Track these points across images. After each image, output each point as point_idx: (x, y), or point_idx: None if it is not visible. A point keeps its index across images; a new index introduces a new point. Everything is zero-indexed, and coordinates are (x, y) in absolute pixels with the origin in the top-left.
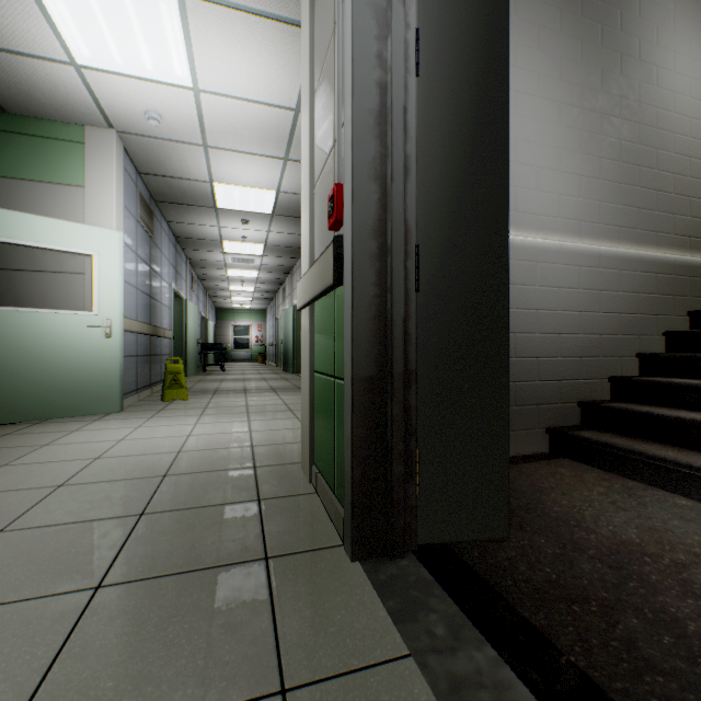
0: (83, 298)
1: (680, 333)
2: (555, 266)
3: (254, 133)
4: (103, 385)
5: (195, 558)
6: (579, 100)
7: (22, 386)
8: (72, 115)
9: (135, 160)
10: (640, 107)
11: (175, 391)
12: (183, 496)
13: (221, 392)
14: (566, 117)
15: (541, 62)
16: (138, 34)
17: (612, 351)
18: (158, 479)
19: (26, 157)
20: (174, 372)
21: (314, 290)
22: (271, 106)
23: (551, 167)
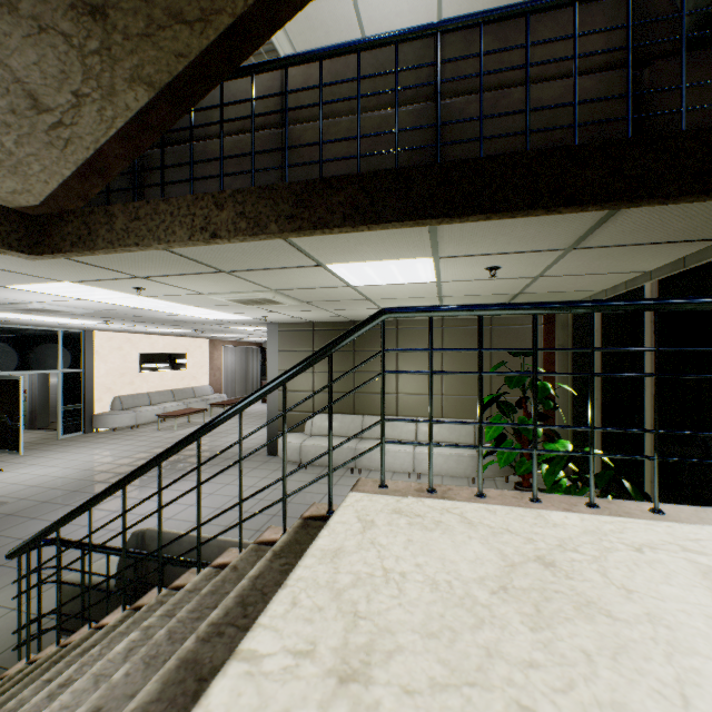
0: None
1: None
2: None
3: None
4: None
5: None
6: None
7: None
8: None
9: None
10: None
11: None
12: None
13: None
14: None
15: None
16: None
17: None
18: None
19: None
20: None
21: None
22: None
23: None
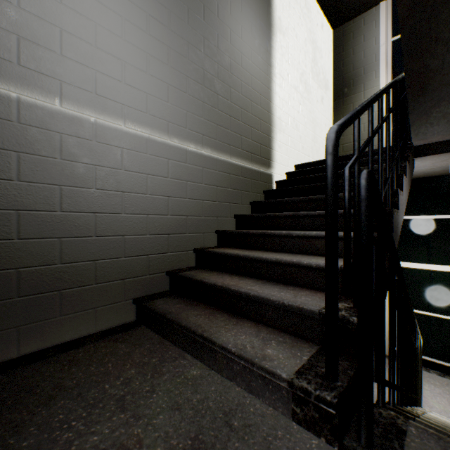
0: None
1: (242, 216)
2: (144, 155)
3: None
4: None
5: None
6: (169, 22)
7: None
8: None
9: None
10: (219, 52)
11: None
12: None
13: None
14: (156, 30)
15: None
16: None
17: (198, 228)
18: None
19: None
20: None
21: None
22: None
23: (140, 66)
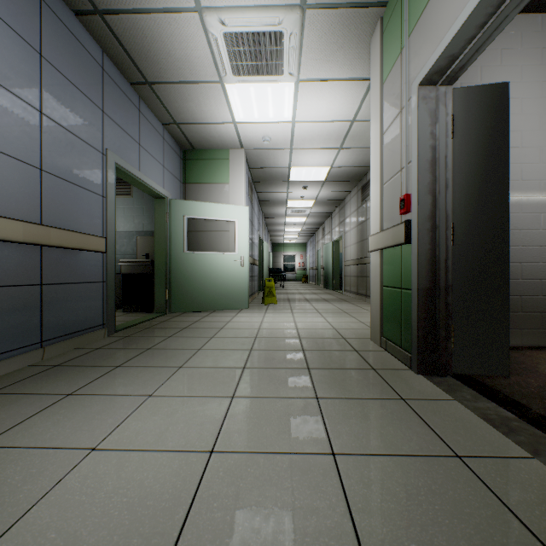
0: (228, 245)
1: None
2: None
3: (322, 137)
4: (240, 293)
5: (340, 365)
6: None
7: (206, 292)
8: (225, 145)
9: (249, 162)
10: None
11: (270, 298)
12: (316, 346)
13: (293, 300)
14: None
15: (544, 73)
16: (270, 103)
17: None
18: (297, 339)
19: (203, 171)
20: (269, 287)
21: (387, 243)
22: (336, 122)
23: None
